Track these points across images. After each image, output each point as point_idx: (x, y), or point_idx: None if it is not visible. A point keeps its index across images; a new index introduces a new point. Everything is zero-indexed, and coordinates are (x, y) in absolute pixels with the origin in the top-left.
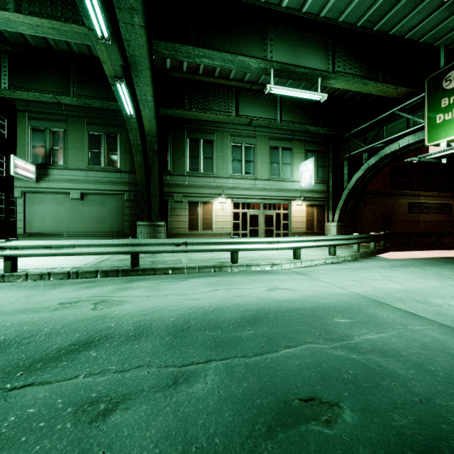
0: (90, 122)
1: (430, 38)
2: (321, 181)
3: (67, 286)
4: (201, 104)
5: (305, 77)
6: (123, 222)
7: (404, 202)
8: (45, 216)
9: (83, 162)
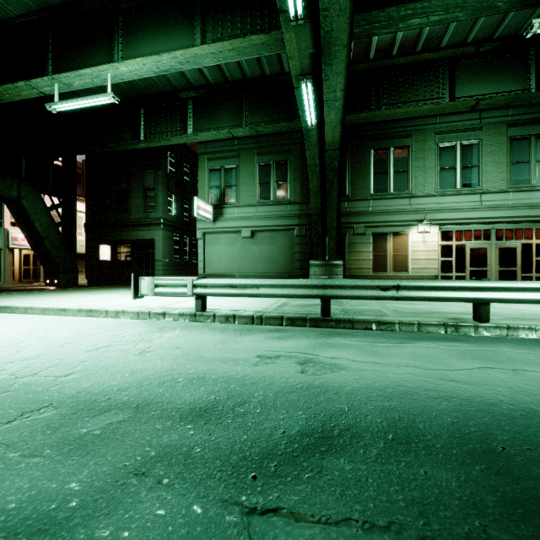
0: (260, 152)
1: None
2: None
3: (257, 334)
4: (394, 97)
5: None
6: (292, 262)
7: None
8: (220, 257)
9: (253, 197)
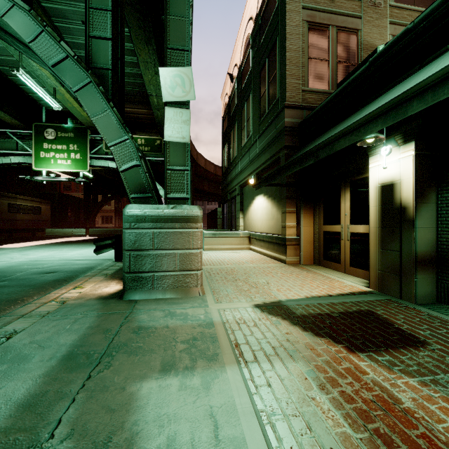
0: None
1: (36, 97)
2: None
3: None
4: None
5: None
6: None
7: (4, 203)
8: None
9: None
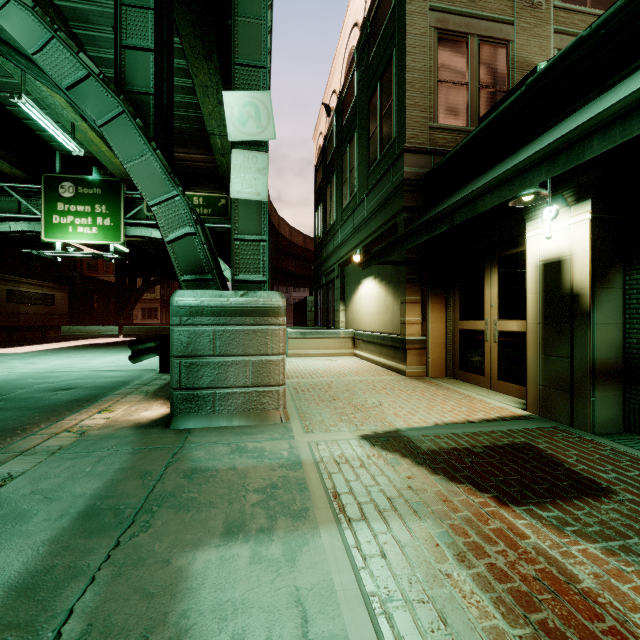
0: None
1: (47, 136)
2: None
3: None
4: None
5: None
6: None
7: (2, 289)
8: None
9: None
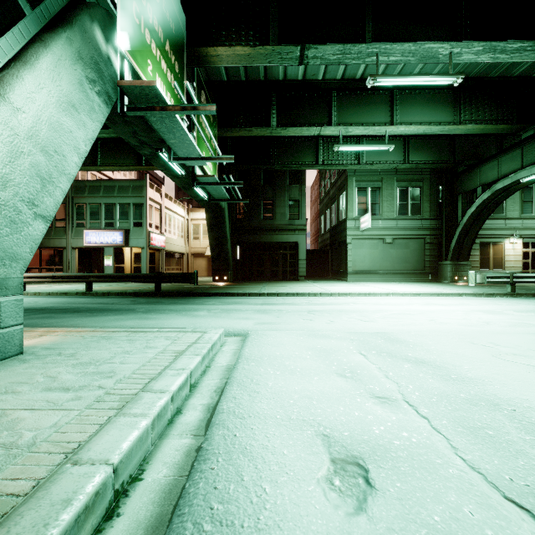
0: (398, 179)
1: None
2: None
3: None
4: None
5: None
6: (422, 262)
7: None
8: (364, 258)
9: (393, 213)
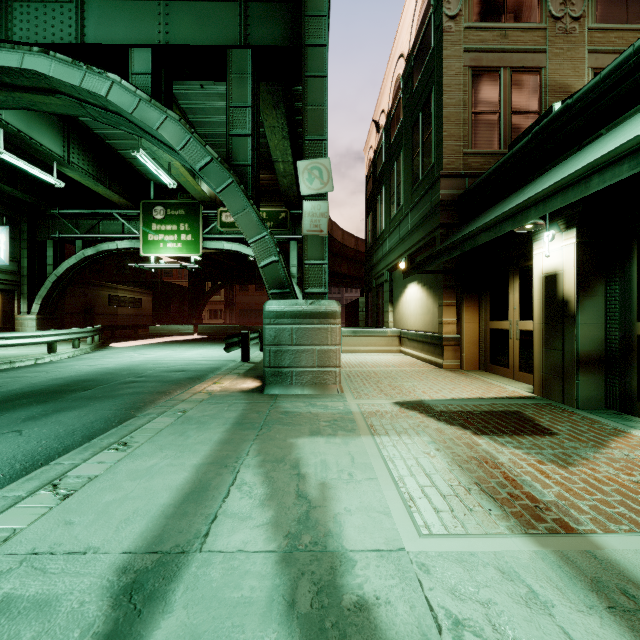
0: None
1: (144, 170)
2: (10, 257)
3: None
4: None
5: (39, 153)
6: None
7: (105, 294)
8: None
9: None
